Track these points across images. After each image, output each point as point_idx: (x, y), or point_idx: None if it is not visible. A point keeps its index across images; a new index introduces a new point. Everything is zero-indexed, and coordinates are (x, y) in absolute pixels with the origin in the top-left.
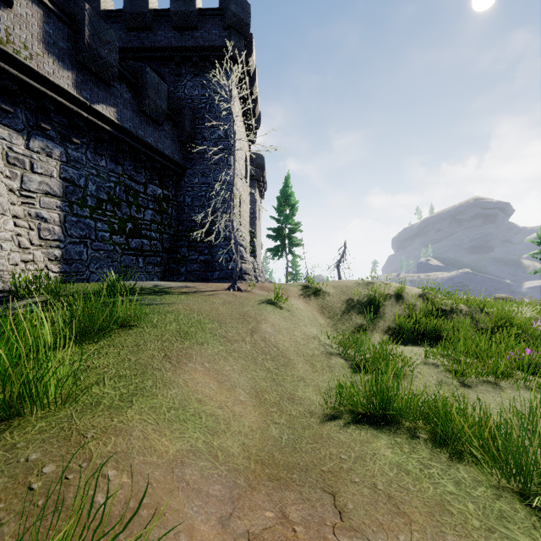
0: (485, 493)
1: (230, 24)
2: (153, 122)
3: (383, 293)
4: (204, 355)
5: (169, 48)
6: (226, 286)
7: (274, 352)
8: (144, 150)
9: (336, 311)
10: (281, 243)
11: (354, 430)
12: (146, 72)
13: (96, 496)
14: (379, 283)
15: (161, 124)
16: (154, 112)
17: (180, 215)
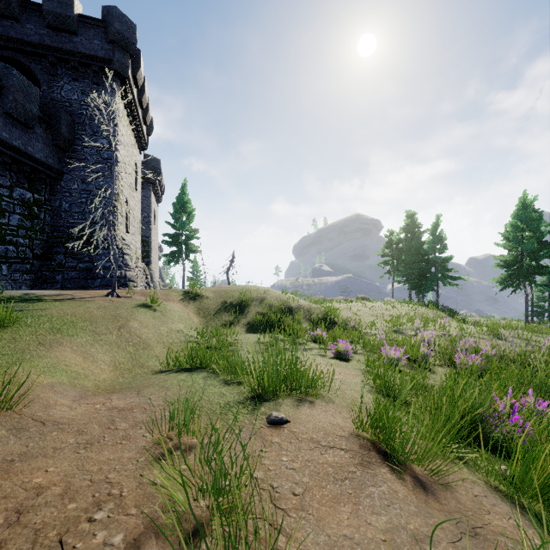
0: (214, 381)
1: (114, 39)
2: (21, 124)
3: (252, 296)
4: (74, 342)
5: (41, 45)
6: (105, 293)
7: (137, 340)
8: (10, 153)
9: (211, 311)
10: (178, 249)
11: (173, 374)
12: (13, 74)
13: (3, 392)
14: (252, 288)
15: (31, 127)
16: (22, 116)
17: (55, 220)
